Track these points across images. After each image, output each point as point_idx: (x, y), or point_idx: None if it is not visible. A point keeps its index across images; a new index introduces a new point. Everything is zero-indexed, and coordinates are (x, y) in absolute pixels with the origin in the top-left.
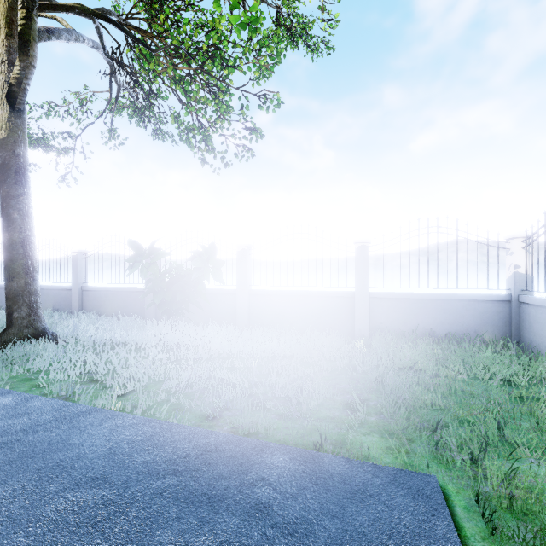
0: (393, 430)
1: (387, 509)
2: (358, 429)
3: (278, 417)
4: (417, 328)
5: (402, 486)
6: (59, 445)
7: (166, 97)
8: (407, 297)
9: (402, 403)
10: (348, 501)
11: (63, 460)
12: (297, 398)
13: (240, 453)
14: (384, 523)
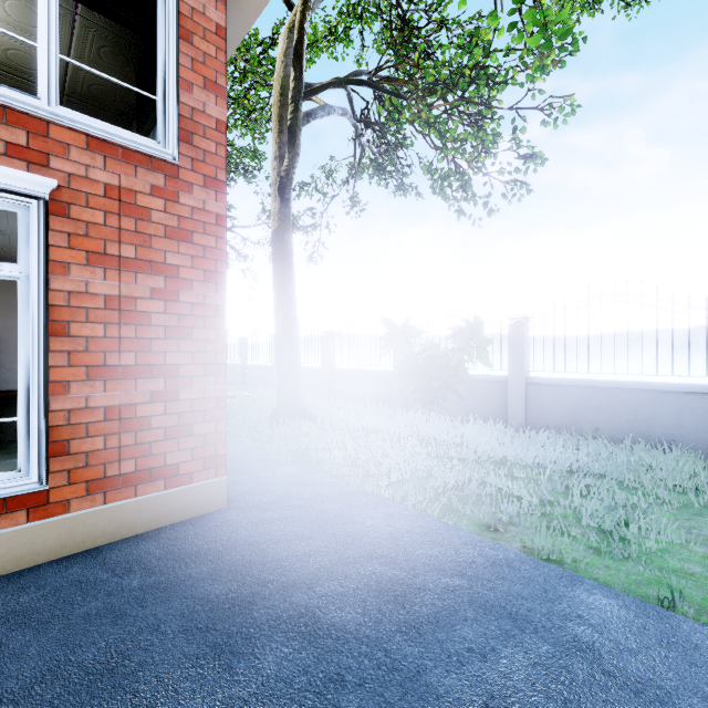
0: None
1: None
2: None
3: (590, 550)
4: None
5: None
6: (344, 518)
7: (412, 144)
8: None
9: None
10: None
11: (351, 532)
12: (618, 533)
13: (540, 578)
14: None
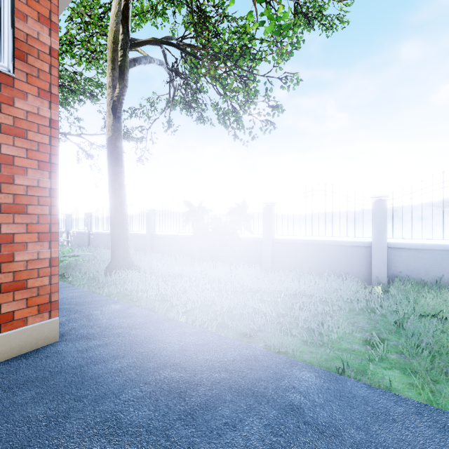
0: (415, 369)
1: (411, 434)
2: (378, 363)
3: (303, 343)
4: (441, 279)
5: (426, 419)
6: (150, 339)
7: (207, 91)
8: (429, 248)
9: (425, 347)
10: (371, 419)
11: (154, 349)
12: (318, 330)
13: (273, 365)
14: (408, 444)
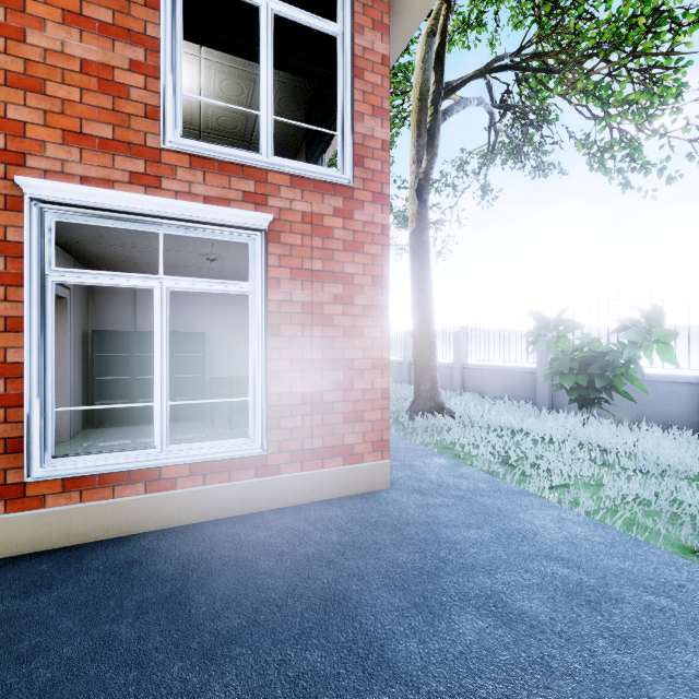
0: None
1: None
2: None
3: None
4: None
5: None
6: (509, 514)
7: (556, 118)
8: None
9: None
10: None
11: (520, 529)
12: None
13: None
14: None
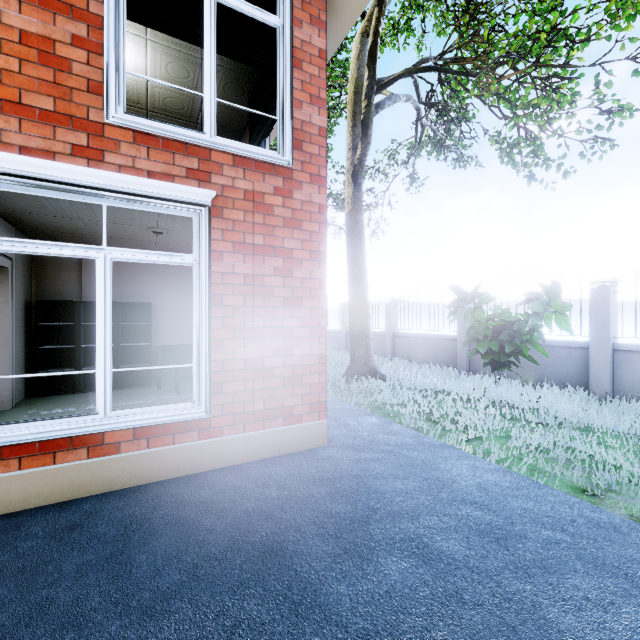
0: None
1: None
2: None
3: None
4: None
5: None
6: (431, 465)
7: (473, 117)
8: None
9: None
10: None
11: (440, 478)
12: None
13: None
14: None
